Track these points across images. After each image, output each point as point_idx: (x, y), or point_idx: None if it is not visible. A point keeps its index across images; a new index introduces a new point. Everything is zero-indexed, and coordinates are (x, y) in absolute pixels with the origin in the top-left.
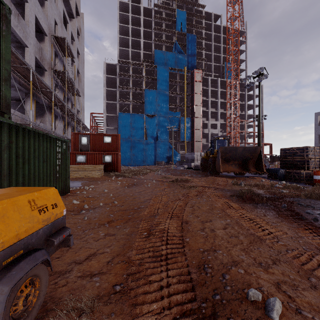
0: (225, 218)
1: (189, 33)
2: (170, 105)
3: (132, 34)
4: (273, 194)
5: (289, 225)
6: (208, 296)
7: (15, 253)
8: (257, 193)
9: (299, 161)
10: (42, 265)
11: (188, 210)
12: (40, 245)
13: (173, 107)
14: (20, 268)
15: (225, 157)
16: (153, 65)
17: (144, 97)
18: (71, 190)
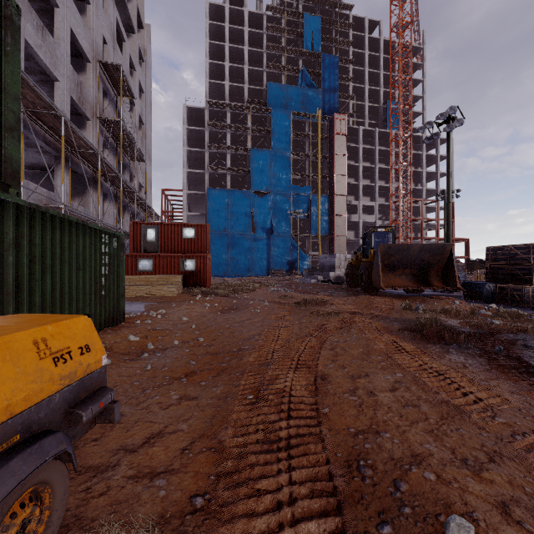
0: (392, 370)
1: (326, 53)
2: (294, 174)
3: (230, 57)
4: (477, 328)
5: (511, 386)
6: (369, 525)
7: (3, 442)
8: (448, 325)
9: (520, 269)
10: (56, 462)
11: (326, 354)
12: (55, 423)
13: (298, 178)
14: (9, 471)
15: (388, 262)
16: (265, 109)
17: (250, 162)
18: (126, 317)
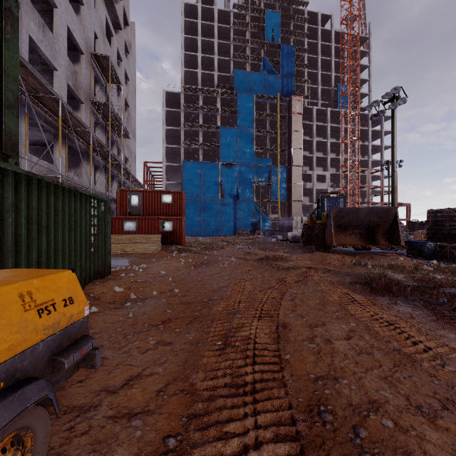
0: (346, 320)
1: (284, 44)
2: (257, 148)
3: (202, 49)
4: (421, 281)
5: None
6: None
7: None
8: (394, 279)
9: None
10: (37, 408)
11: (286, 305)
12: (39, 370)
13: (260, 151)
14: None
15: (340, 224)
16: (231, 92)
17: (219, 138)
18: (113, 271)
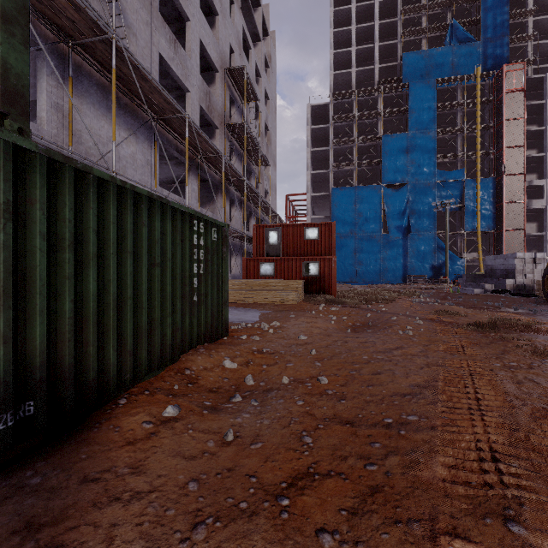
0: None
1: None
2: (440, 157)
3: (357, 40)
4: None
5: None
6: None
7: None
8: None
9: None
10: None
11: None
12: None
13: (446, 161)
14: None
15: None
16: (400, 85)
17: (382, 152)
18: (233, 329)
